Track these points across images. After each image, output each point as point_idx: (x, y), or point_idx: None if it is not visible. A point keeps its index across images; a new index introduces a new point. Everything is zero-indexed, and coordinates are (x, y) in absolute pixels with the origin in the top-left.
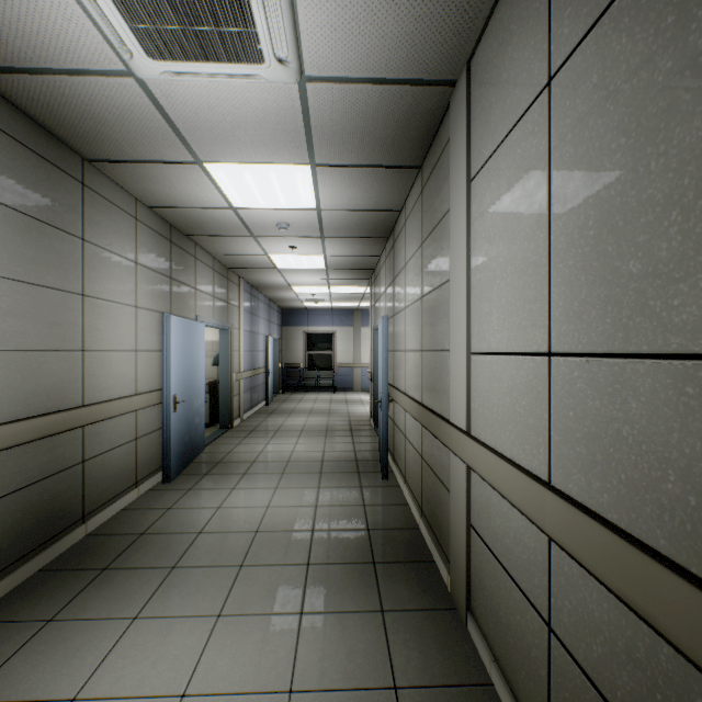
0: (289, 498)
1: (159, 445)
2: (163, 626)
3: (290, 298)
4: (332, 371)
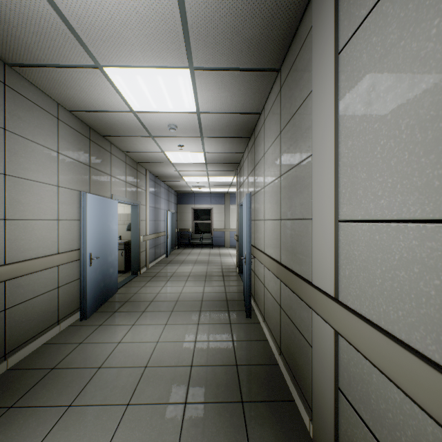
0: (174, 334)
1: (79, 291)
2: None
3: (182, 185)
4: (211, 234)
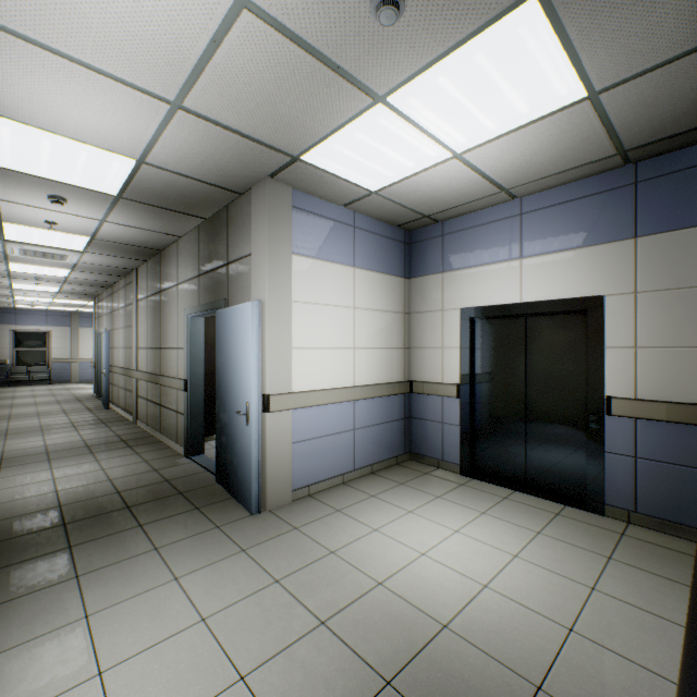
0: (52, 420)
1: None
2: (22, 438)
3: (3, 301)
4: (48, 366)
